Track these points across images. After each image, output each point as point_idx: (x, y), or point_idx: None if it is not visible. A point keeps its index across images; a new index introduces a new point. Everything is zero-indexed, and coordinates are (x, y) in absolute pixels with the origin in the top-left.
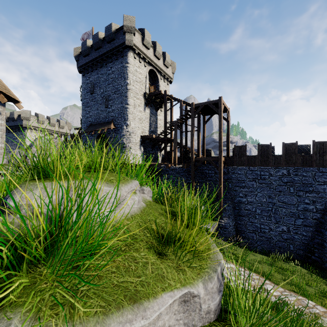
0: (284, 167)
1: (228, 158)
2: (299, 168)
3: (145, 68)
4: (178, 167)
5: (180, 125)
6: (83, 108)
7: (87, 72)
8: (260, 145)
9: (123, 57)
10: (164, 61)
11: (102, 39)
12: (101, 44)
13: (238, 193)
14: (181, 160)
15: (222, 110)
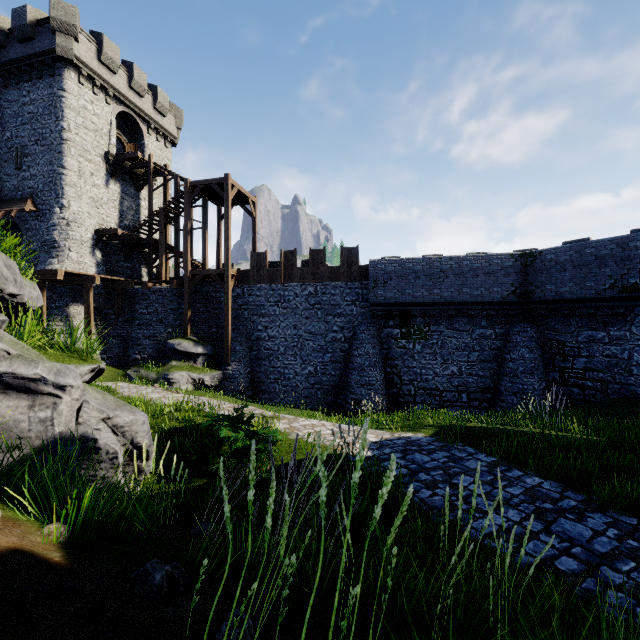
0: (312, 284)
1: (243, 272)
2: (328, 284)
3: (110, 108)
4: (165, 288)
5: (174, 217)
6: None
7: None
8: (284, 252)
9: (55, 78)
10: (155, 102)
11: (9, 31)
12: (6, 41)
13: (256, 326)
14: (176, 279)
15: (230, 194)
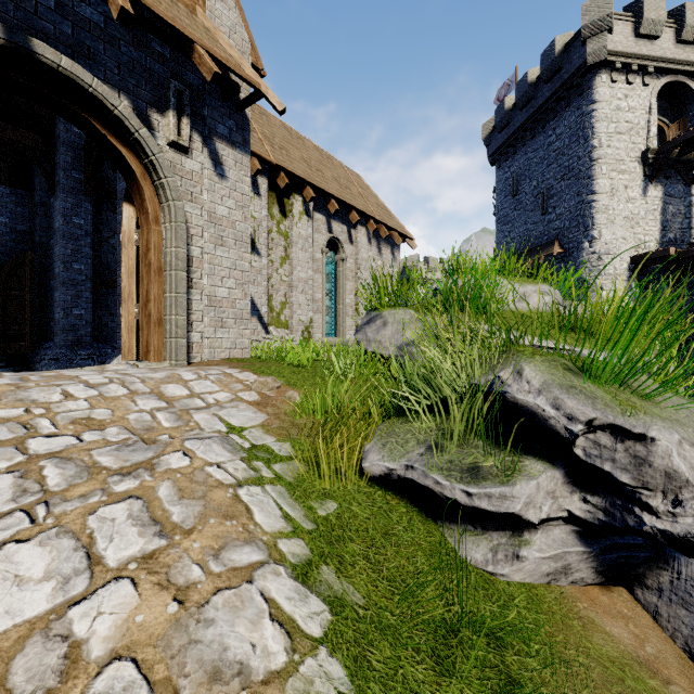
0: None
1: None
2: None
3: (647, 90)
4: None
5: None
6: (498, 227)
7: (505, 159)
8: None
9: (583, 95)
10: None
11: (535, 80)
12: (533, 92)
13: None
14: None
15: None
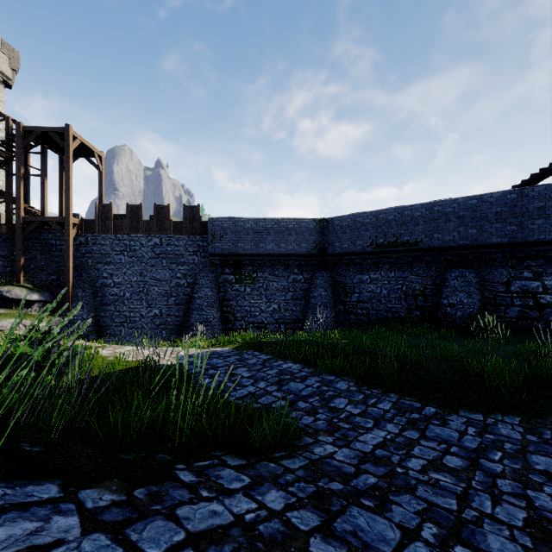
0: (157, 235)
1: (86, 222)
2: (172, 237)
3: None
4: None
5: (5, 161)
6: None
7: None
8: (130, 205)
9: None
10: None
11: None
12: None
13: (101, 273)
14: (8, 225)
15: (71, 145)
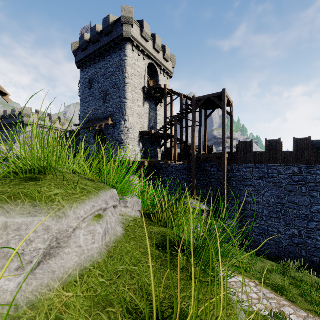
0: (295, 165)
1: (232, 155)
2: (313, 166)
3: (144, 62)
4: (178, 164)
5: (180, 120)
6: (81, 103)
7: (85, 67)
8: (268, 140)
9: (121, 50)
10: (164, 54)
11: (100, 32)
12: (99, 37)
13: (243, 193)
14: (181, 157)
15: (226, 103)
